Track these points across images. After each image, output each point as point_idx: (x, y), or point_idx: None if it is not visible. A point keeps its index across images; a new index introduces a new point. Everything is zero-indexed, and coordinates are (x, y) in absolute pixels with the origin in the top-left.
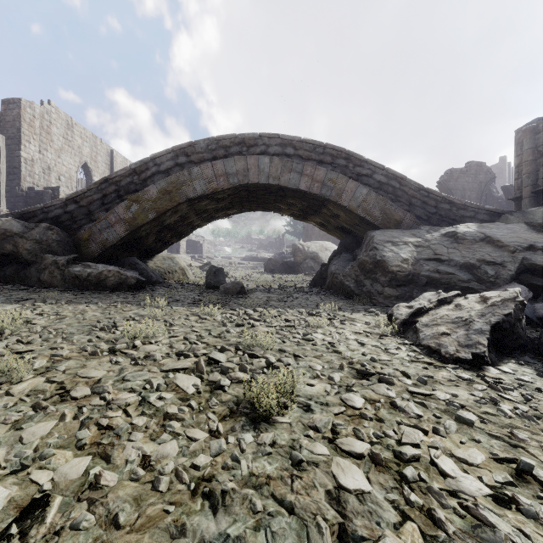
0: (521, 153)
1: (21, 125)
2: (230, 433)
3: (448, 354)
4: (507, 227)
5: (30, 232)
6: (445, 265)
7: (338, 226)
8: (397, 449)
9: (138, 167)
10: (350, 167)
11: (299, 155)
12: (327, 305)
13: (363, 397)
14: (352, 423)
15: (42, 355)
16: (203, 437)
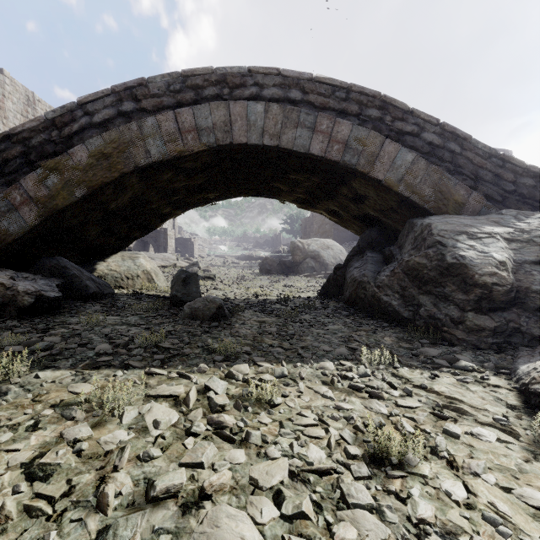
0: None
1: None
2: None
3: None
4: None
5: None
6: None
7: (360, 215)
8: None
9: (59, 117)
10: (387, 121)
11: (309, 102)
12: (376, 351)
13: None
14: None
15: None
16: None
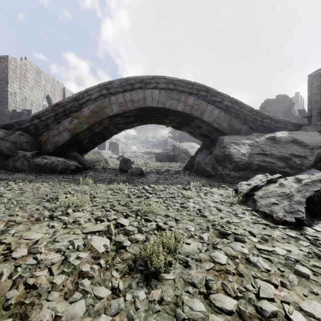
0: (311, 89)
1: (8, 72)
2: (128, 290)
3: (278, 218)
4: (307, 134)
5: (9, 136)
6: (269, 158)
7: (201, 133)
8: (258, 304)
9: (77, 96)
10: (209, 96)
11: (177, 89)
12: (195, 182)
13: (225, 253)
14: (220, 278)
15: (2, 220)
16: (106, 295)
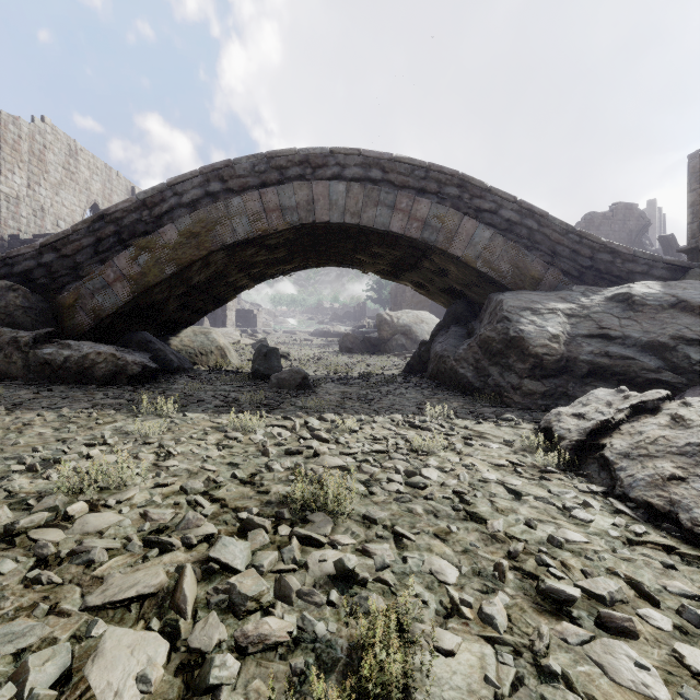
0: (697, 187)
1: (1, 148)
2: None
3: (699, 526)
4: None
5: None
6: (618, 345)
7: (445, 288)
8: None
9: (150, 198)
10: (466, 199)
11: (389, 181)
12: (437, 407)
13: None
14: None
15: None
16: None
